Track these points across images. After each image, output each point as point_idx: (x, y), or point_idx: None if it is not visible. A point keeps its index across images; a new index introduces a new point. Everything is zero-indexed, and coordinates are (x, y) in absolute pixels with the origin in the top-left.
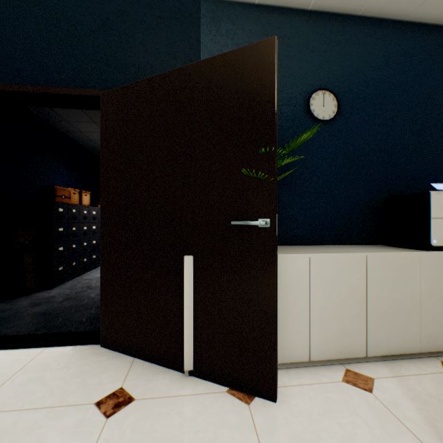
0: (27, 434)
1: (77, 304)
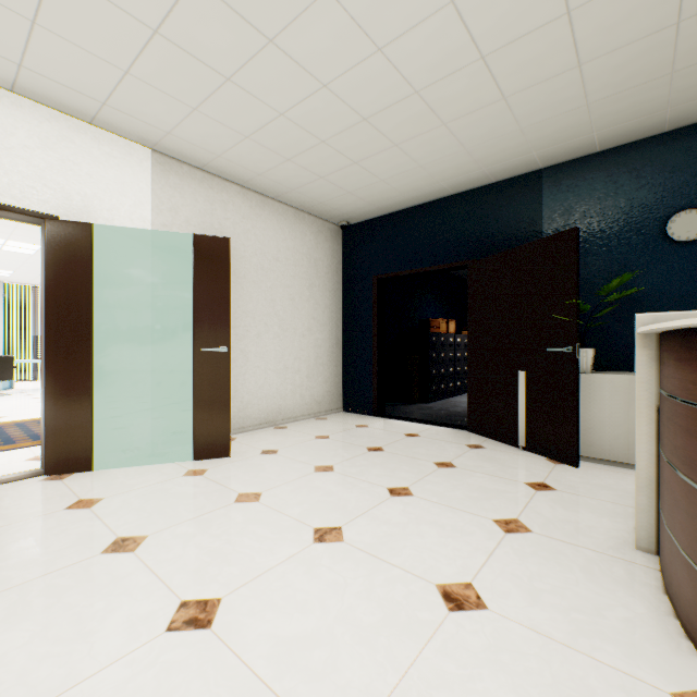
0: (437, 444)
1: (448, 413)
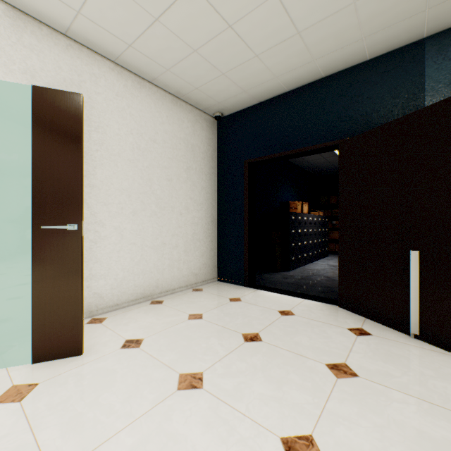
0: (316, 327)
1: (310, 282)
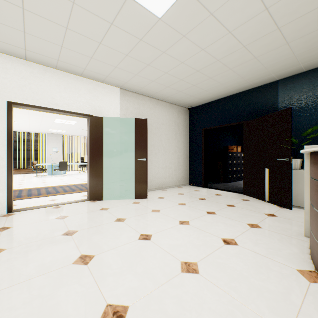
0: (229, 198)
1: (236, 187)
